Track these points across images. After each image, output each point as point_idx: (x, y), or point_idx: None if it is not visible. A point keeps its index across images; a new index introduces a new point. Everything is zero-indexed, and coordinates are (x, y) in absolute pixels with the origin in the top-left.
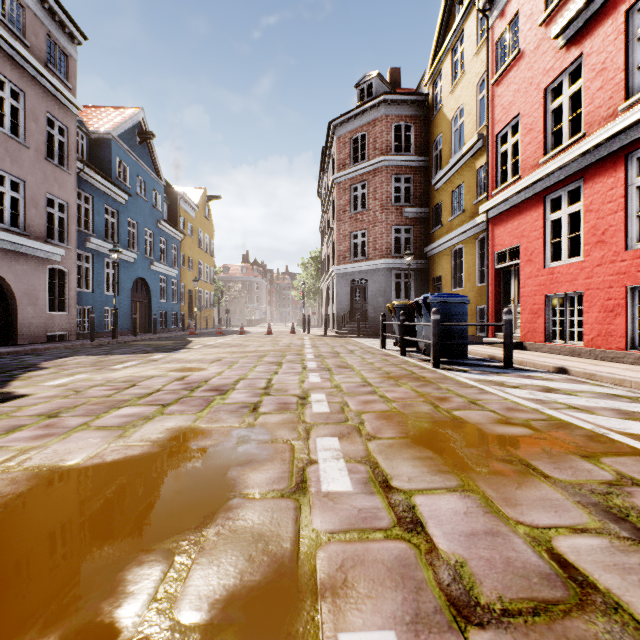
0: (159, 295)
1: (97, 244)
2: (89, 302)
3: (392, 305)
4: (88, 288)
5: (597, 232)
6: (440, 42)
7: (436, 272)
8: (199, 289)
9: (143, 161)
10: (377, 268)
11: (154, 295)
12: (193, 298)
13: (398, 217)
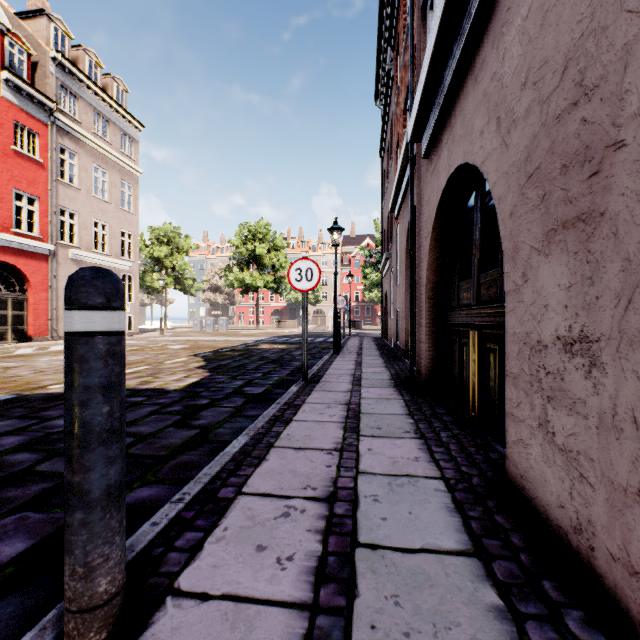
0: None
1: None
2: None
3: None
4: None
5: None
6: None
7: None
8: None
9: None
10: None
11: None
12: None
13: None
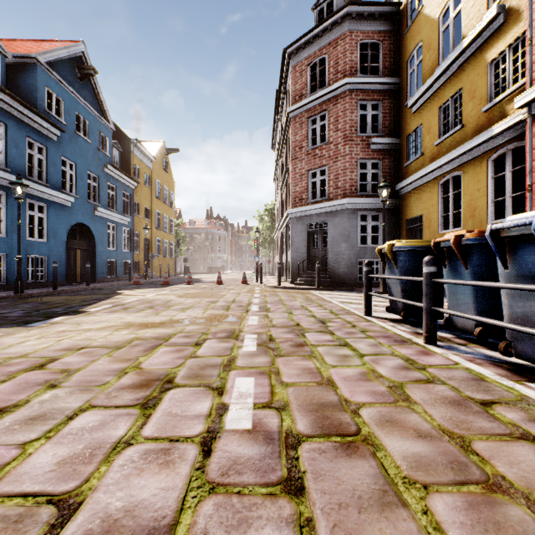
0: (106, 243)
1: (11, 180)
2: (0, 248)
3: (390, 247)
4: (0, 232)
5: None
6: None
7: (412, 212)
8: (157, 238)
9: (85, 100)
10: (339, 209)
11: (100, 242)
12: (150, 247)
13: (364, 149)
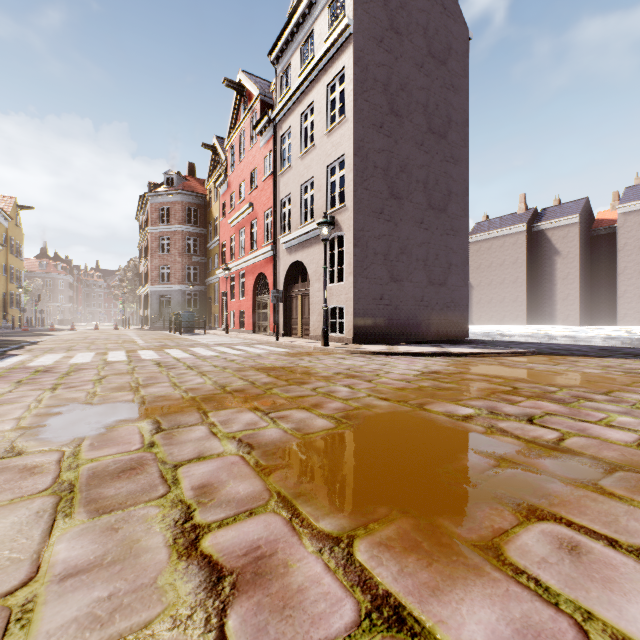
0: None
1: None
2: None
3: (173, 313)
4: None
5: (236, 293)
6: (212, 172)
7: (210, 294)
8: (12, 292)
9: None
10: (177, 289)
11: None
12: (6, 300)
13: (190, 261)
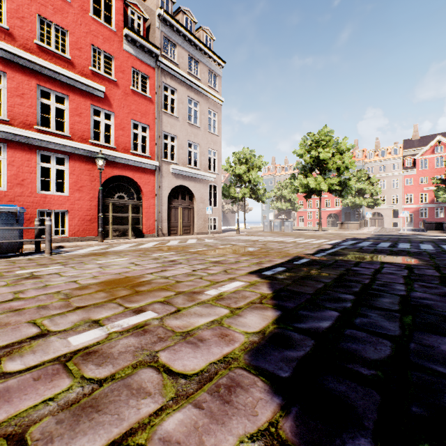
0: None
1: None
2: None
3: None
4: None
5: (19, 178)
6: None
7: None
8: None
9: None
10: None
11: None
12: None
13: None
